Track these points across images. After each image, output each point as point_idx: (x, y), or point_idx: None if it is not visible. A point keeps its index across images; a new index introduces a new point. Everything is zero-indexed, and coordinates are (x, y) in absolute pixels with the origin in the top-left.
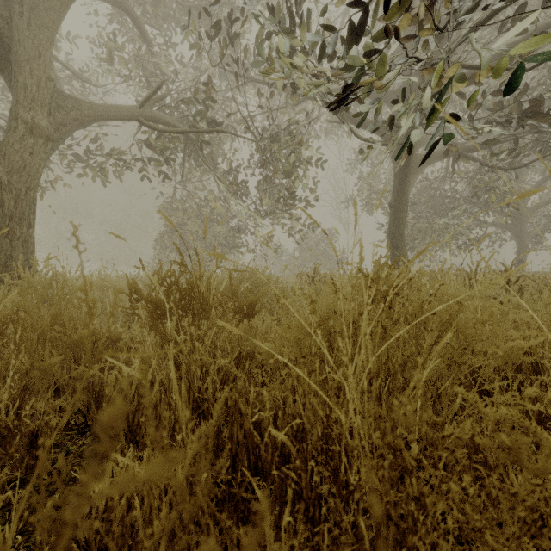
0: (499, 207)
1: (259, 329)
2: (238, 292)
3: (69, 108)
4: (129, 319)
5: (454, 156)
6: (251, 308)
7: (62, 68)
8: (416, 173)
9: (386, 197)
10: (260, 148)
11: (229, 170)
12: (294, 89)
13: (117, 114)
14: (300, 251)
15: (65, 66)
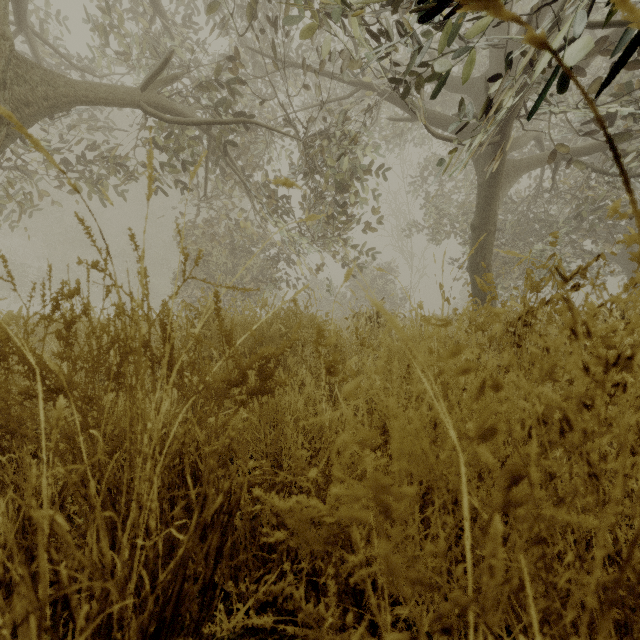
0: (608, 232)
1: (291, 408)
2: (268, 338)
3: (35, 81)
4: (103, 380)
5: (556, 162)
6: (266, 375)
7: (54, 56)
8: (507, 184)
9: (462, 221)
10: (303, 149)
11: (264, 182)
12: (350, 59)
13: (108, 96)
14: (354, 290)
15: (51, 47)
